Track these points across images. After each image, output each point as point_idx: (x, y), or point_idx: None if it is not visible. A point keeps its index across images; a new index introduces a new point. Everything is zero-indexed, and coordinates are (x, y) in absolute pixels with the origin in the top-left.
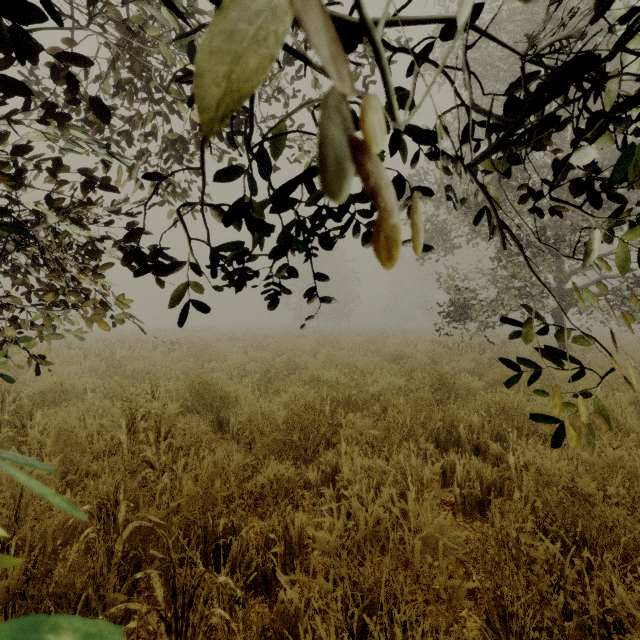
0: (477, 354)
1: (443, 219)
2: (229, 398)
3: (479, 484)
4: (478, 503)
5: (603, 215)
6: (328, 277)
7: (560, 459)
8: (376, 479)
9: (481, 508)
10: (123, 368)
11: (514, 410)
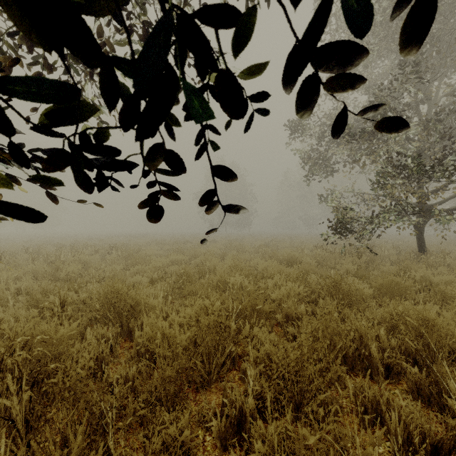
0: (356, 258)
1: (324, 149)
2: (139, 306)
3: (419, 440)
4: None
5: None
6: (233, 177)
7: None
8: (297, 453)
9: None
10: (59, 271)
11: (425, 327)
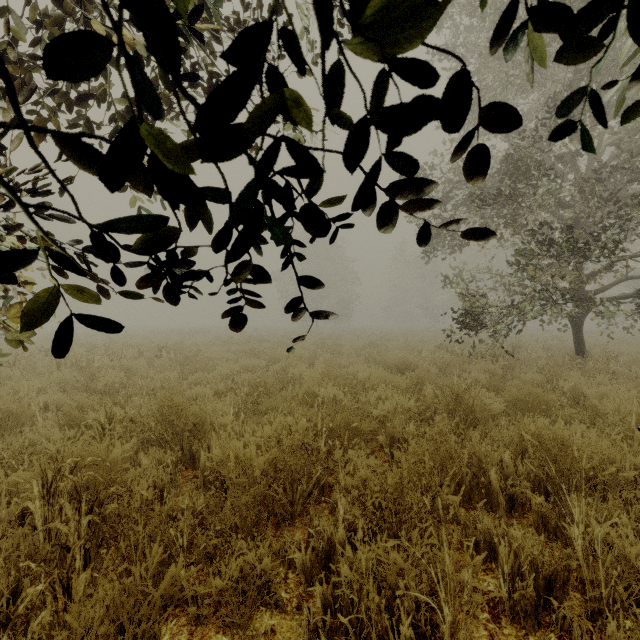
0: (490, 363)
1: (450, 216)
2: (204, 425)
3: (531, 573)
4: (534, 608)
5: (633, 209)
6: (315, 284)
7: (632, 526)
8: (388, 580)
9: (538, 614)
10: (95, 381)
11: (558, 449)
